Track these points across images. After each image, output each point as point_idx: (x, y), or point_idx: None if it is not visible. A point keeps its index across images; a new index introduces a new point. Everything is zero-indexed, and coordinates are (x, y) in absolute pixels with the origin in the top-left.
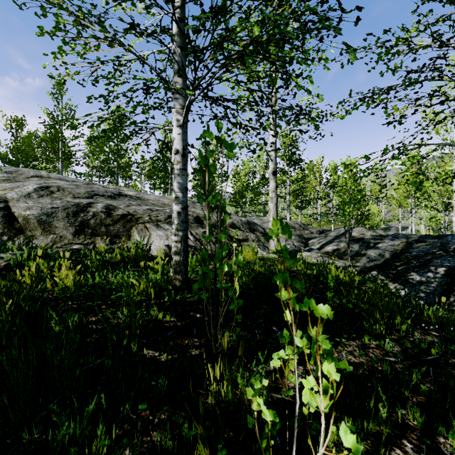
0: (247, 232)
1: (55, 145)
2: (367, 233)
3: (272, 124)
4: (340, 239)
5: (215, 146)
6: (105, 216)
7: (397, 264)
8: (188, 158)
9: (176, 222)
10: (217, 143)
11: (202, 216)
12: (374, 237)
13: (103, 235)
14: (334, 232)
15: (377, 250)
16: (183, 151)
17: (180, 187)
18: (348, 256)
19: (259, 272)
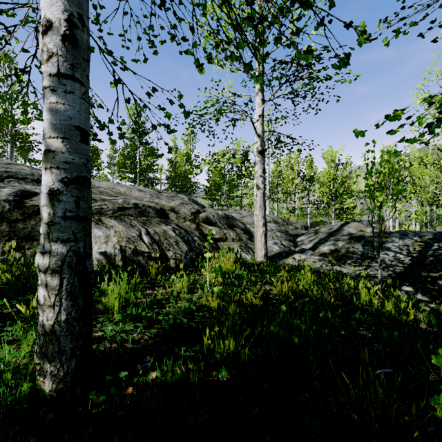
0: (224, 228)
1: (2, 126)
2: (366, 229)
3: (259, 87)
4: (335, 236)
5: (189, 136)
6: (11, 207)
7: (434, 276)
8: (88, 56)
9: (48, 217)
10: (191, 133)
11: (168, 208)
12: (377, 235)
13: (3, 237)
14: (325, 227)
15: (389, 252)
16: (67, 28)
17: (58, 124)
18: (352, 259)
19: (252, 305)
